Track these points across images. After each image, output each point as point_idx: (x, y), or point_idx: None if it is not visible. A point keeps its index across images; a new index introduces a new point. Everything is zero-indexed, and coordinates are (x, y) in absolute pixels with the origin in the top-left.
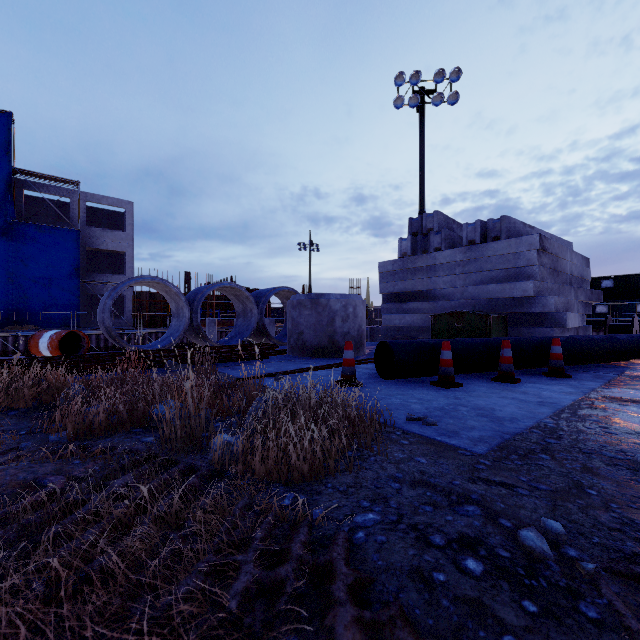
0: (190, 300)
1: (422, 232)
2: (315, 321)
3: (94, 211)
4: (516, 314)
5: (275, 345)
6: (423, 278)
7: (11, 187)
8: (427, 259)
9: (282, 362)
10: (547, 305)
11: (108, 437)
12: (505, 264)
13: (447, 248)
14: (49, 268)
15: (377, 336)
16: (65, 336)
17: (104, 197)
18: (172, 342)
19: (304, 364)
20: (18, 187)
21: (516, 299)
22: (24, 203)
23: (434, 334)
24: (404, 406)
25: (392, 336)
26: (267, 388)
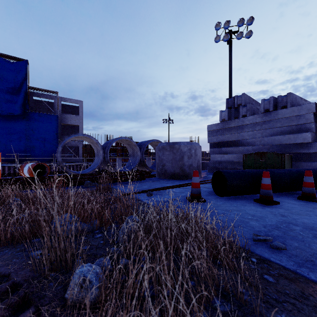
0: (104, 147)
1: (234, 106)
2: (172, 158)
3: (65, 106)
4: (297, 153)
5: (149, 171)
6: (235, 133)
7: (27, 95)
8: (237, 122)
9: (152, 182)
10: None
11: (8, 248)
12: (290, 123)
13: (250, 115)
14: (44, 133)
15: (206, 167)
16: (38, 166)
17: (69, 99)
18: (94, 169)
19: (165, 183)
20: (30, 95)
21: (298, 144)
22: (34, 103)
23: (245, 166)
24: (244, 223)
25: (216, 167)
26: (141, 201)
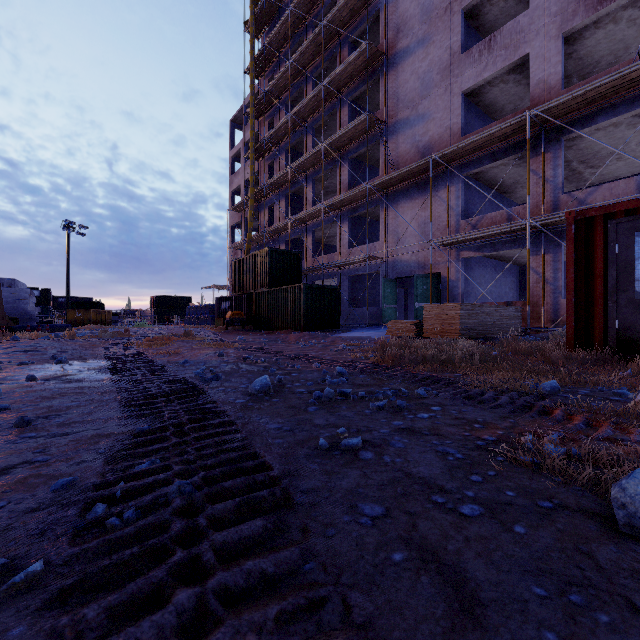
0: None
1: None
2: None
3: None
4: (19, 317)
5: None
6: None
7: None
8: None
9: None
10: (33, 314)
11: None
12: (15, 298)
13: None
14: None
15: None
16: None
17: None
18: None
19: None
20: None
21: (20, 312)
22: None
23: None
24: None
25: None
26: None
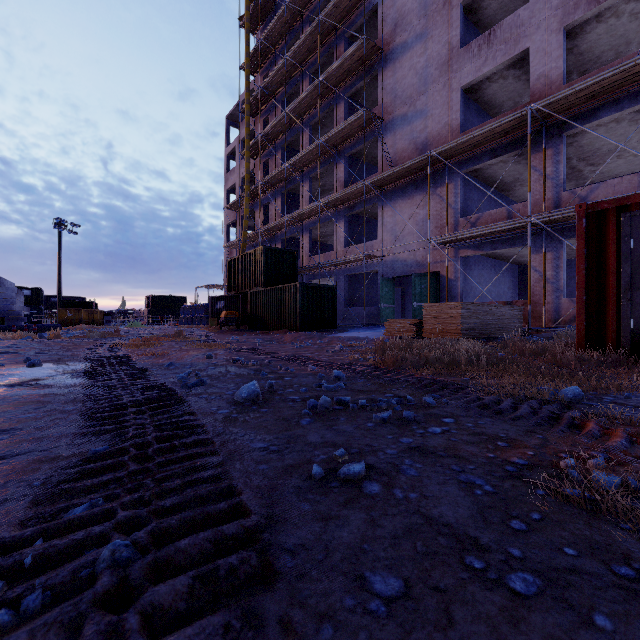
0: None
1: None
2: None
3: None
4: (6, 317)
5: None
6: None
7: None
8: None
9: None
10: (20, 314)
11: None
12: (1, 297)
13: None
14: None
15: None
16: None
17: None
18: None
19: None
20: None
21: (6, 311)
22: None
23: None
24: None
25: None
26: None
